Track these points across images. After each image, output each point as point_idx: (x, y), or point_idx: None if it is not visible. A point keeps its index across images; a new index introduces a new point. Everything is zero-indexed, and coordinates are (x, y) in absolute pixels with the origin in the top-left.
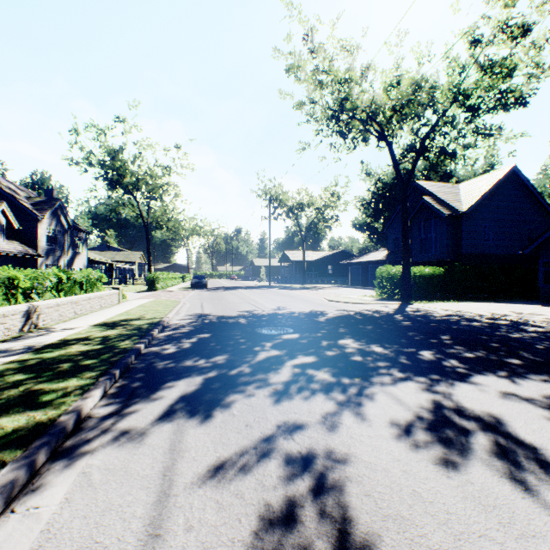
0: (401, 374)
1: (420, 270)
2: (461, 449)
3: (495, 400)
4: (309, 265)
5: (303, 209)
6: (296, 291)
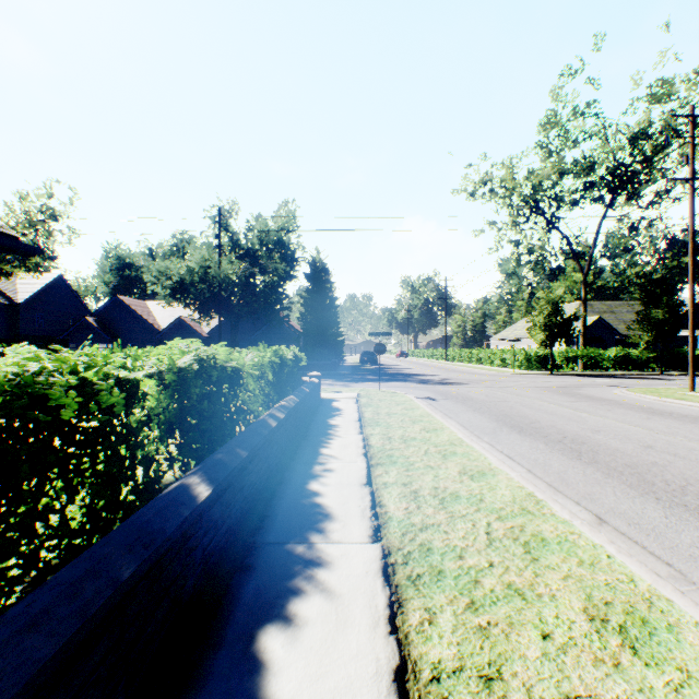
0: None
1: None
2: None
3: None
4: None
5: None
6: None
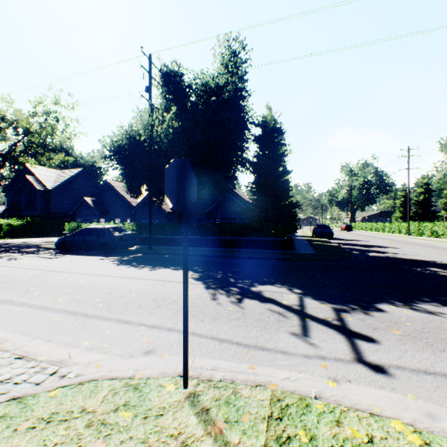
0: None
1: (10, 221)
2: None
3: None
4: None
5: None
6: None
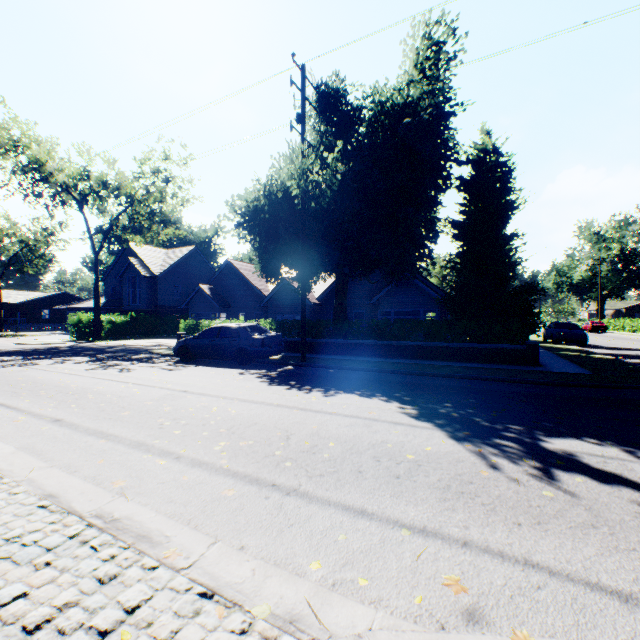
0: (20, 360)
1: (112, 318)
2: (16, 365)
3: (47, 360)
4: (13, 308)
5: (0, 238)
6: None
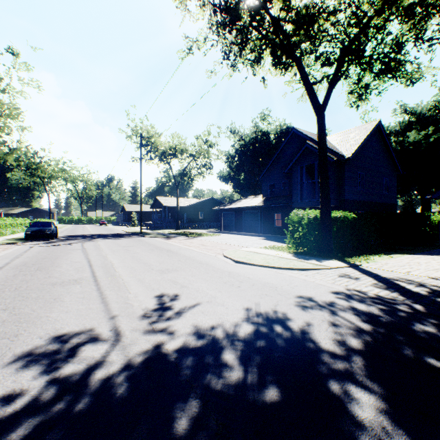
0: None
1: (336, 215)
2: None
3: None
4: (181, 210)
5: (177, 154)
6: (175, 241)
